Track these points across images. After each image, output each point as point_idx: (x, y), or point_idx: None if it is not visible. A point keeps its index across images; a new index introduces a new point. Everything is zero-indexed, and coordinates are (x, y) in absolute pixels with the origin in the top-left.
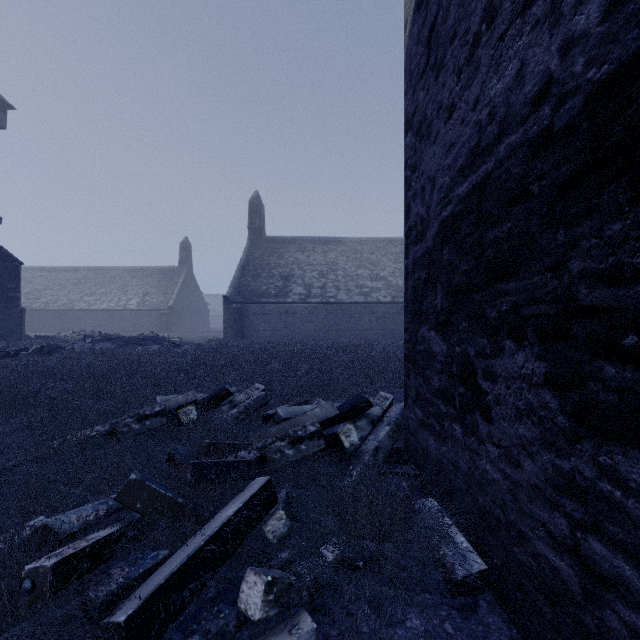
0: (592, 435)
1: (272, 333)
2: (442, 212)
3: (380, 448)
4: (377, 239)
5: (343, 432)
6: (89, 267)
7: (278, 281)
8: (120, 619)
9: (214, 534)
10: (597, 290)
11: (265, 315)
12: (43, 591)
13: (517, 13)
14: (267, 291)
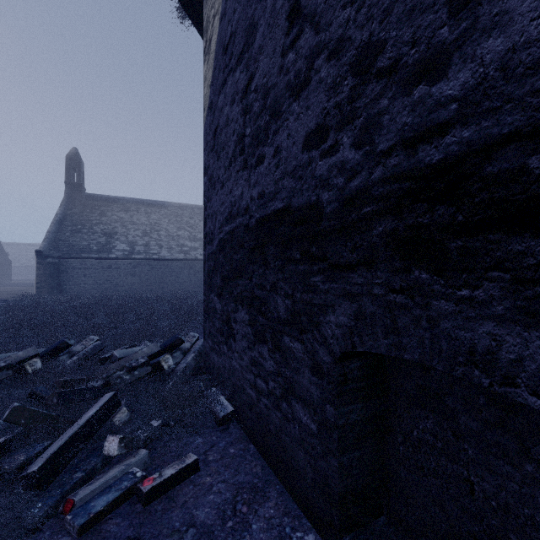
0: (258, 342)
1: (94, 286)
2: (220, 234)
3: (188, 367)
4: (195, 206)
5: (164, 360)
6: None
7: (100, 237)
8: (34, 469)
9: (83, 425)
10: (258, 290)
11: (86, 269)
12: None
13: (241, 168)
14: (88, 247)
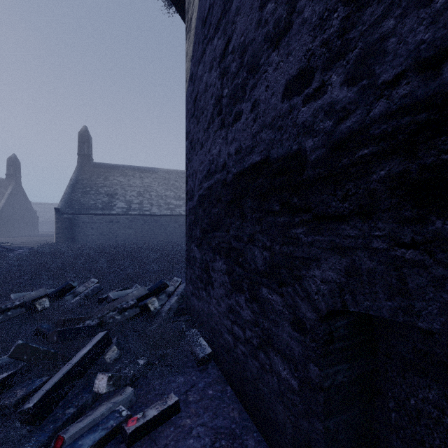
0: (235, 291)
1: (99, 237)
2: (199, 191)
3: (171, 309)
4: (180, 171)
5: (150, 302)
6: None
7: (104, 197)
8: (30, 405)
9: (77, 362)
10: (235, 242)
11: (93, 223)
12: None
13: (219, 128)
14: (95, 205)
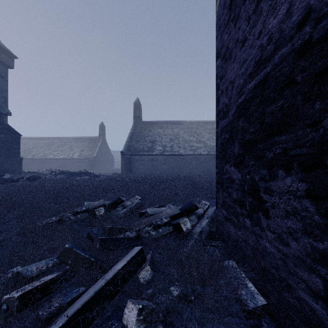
0: None
1: (145, 170)
2: (238, 100)
3: (203, 231)
4: (200, 121)
5: (182, 222)
6: (54, 137)
7: (148, 143)
8: None
9: (110, 279)
10: None
11: (142, 161)
12: (12, 311)
13: None
14: (143, 149)
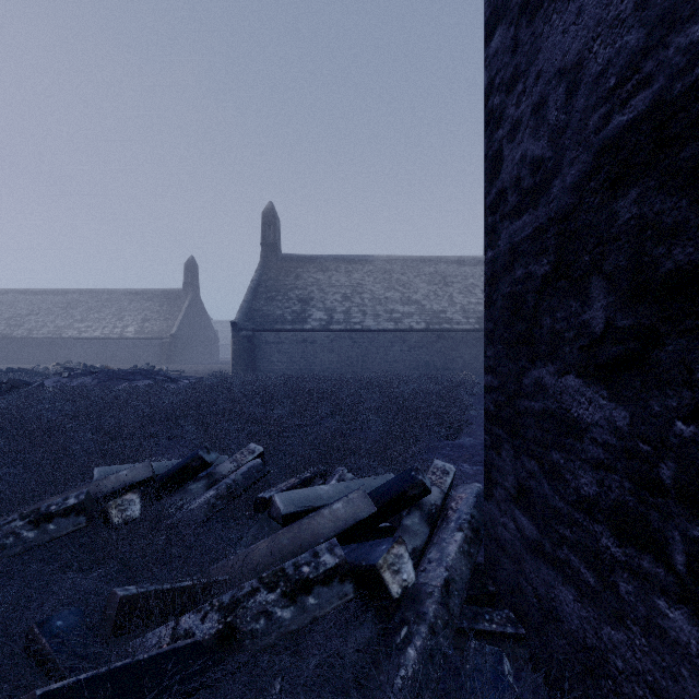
0: None
1: (288, 365)
2: (611, 119)
3: (452, 582)
4: (408, 258)
5: (388, 564)
6: (81, 289)
7: (295, 305)
8: None
9: None
10: None
11: (280, 344)
12: None
13: None
14: (282, 316)
